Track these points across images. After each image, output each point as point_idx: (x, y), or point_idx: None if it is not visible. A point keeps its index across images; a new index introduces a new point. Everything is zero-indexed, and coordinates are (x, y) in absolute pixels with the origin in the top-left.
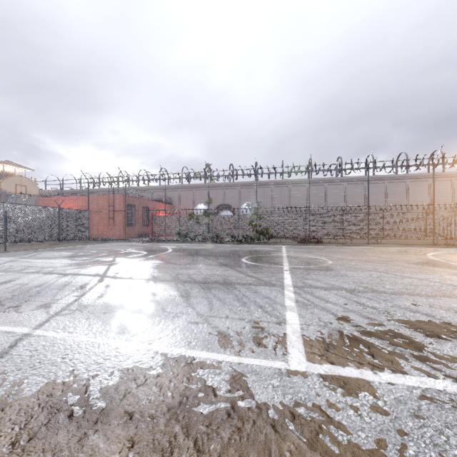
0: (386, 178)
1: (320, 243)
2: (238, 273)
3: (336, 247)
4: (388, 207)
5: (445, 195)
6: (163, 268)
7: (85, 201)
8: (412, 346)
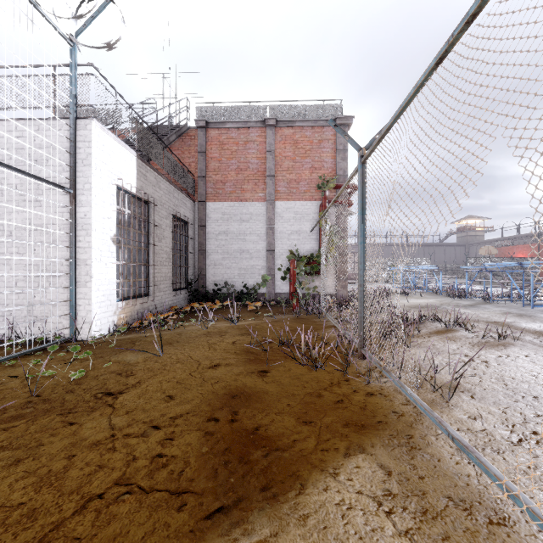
0: None
1: None
2: None
3: None
4: None
5: None
6: None
7: (537, 247)
8: None
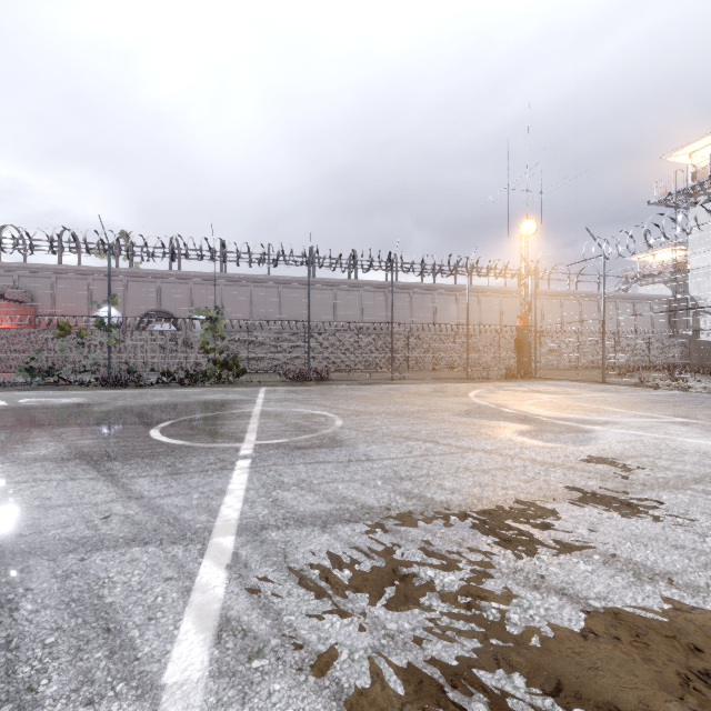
0: (411, 286)
1: (325, 381)
2: (99, 488)
3: (350, 387)
4: (414, 327)
5: (472, 314)
6: None
7: None
8: None
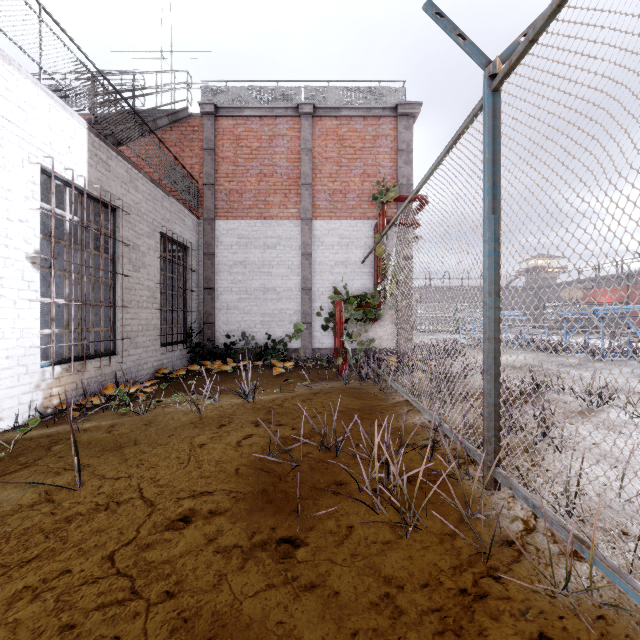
0: None
1: None
2: None
3: None
4: None
5: None
6: None
7: (624, 291)
8: None
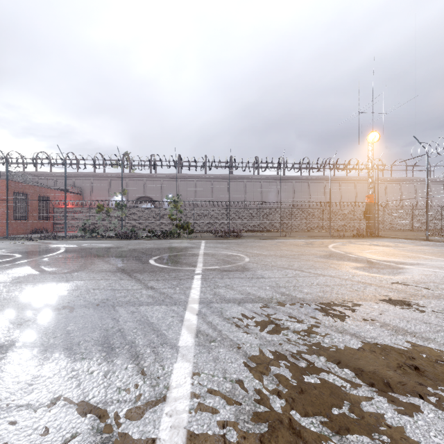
0: (294, 178)
1: (239, 237)
2: (133, 284)
3: (254, 241)
4: (295, 204)
5: (335, 195)
6: (20, 283)
7: None
8: (363, 426)
